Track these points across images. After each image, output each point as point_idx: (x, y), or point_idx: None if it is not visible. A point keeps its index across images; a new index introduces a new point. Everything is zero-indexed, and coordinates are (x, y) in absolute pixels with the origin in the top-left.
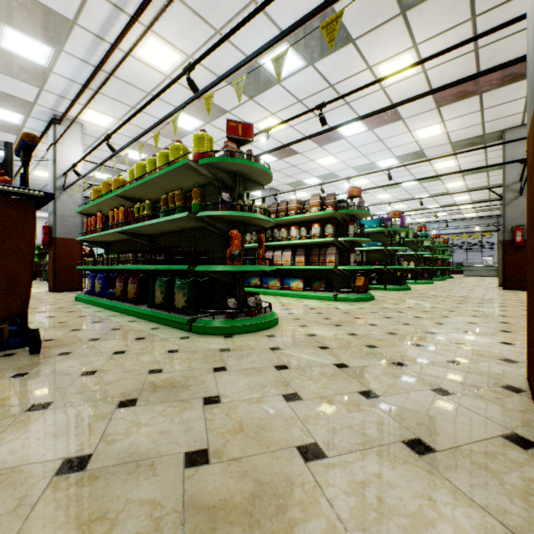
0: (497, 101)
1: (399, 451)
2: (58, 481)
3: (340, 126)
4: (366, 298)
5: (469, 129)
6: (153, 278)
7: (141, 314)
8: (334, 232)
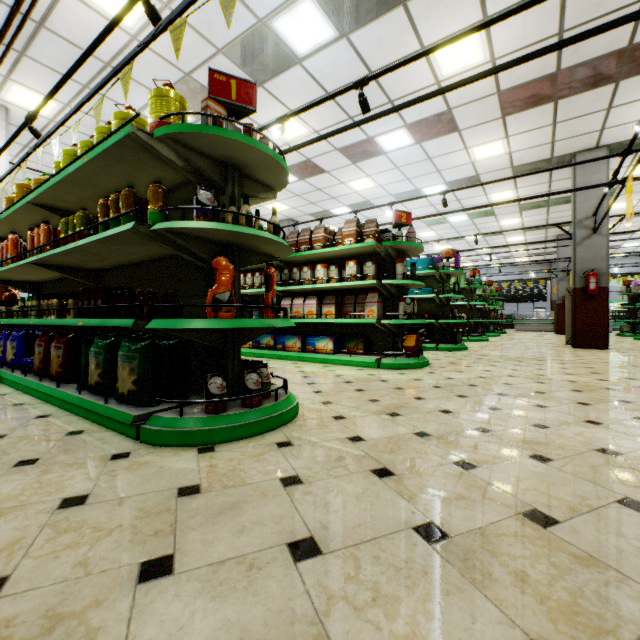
0: (574, 112)
1: None
2: None
3: (390, 111)
4: (420, 363)
5: (536, 150)
6: (88, 340)
7: (64, 403)
8: (375, 272)
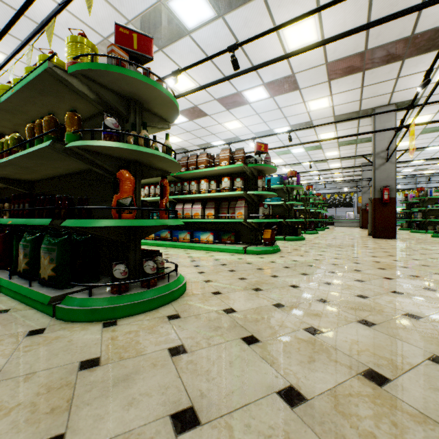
0: (375, 80)
1: None
2: None
3: (254, 68)
4: (274, 250)
5: (350, 105)
6: (18, 235)
7: None
8: (243, 186)
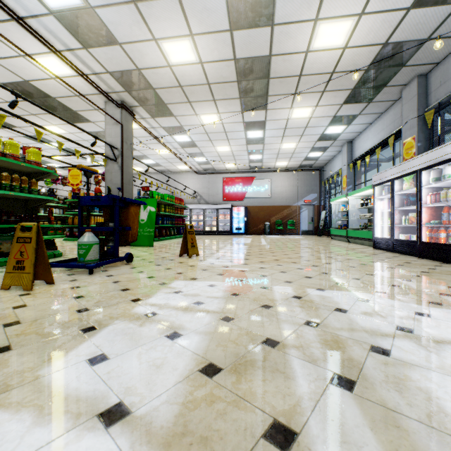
0: None
1: (134, 248)
2: (148, 252)
3: None
4: None
5: None
6: None
7: None
8: None
